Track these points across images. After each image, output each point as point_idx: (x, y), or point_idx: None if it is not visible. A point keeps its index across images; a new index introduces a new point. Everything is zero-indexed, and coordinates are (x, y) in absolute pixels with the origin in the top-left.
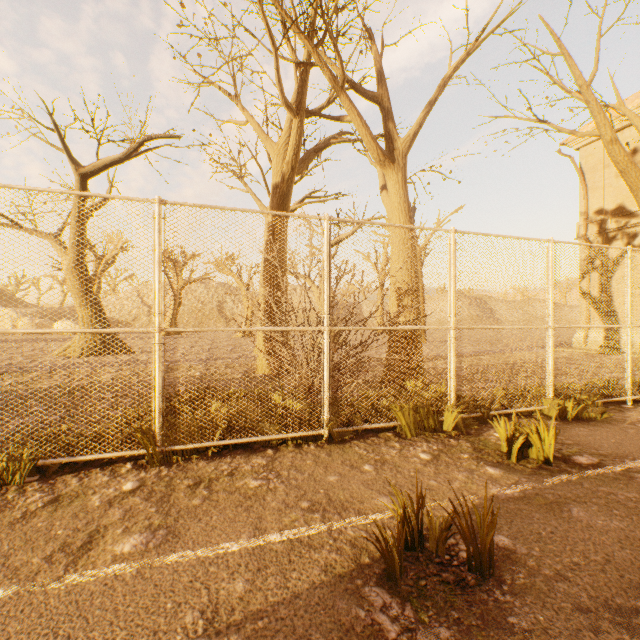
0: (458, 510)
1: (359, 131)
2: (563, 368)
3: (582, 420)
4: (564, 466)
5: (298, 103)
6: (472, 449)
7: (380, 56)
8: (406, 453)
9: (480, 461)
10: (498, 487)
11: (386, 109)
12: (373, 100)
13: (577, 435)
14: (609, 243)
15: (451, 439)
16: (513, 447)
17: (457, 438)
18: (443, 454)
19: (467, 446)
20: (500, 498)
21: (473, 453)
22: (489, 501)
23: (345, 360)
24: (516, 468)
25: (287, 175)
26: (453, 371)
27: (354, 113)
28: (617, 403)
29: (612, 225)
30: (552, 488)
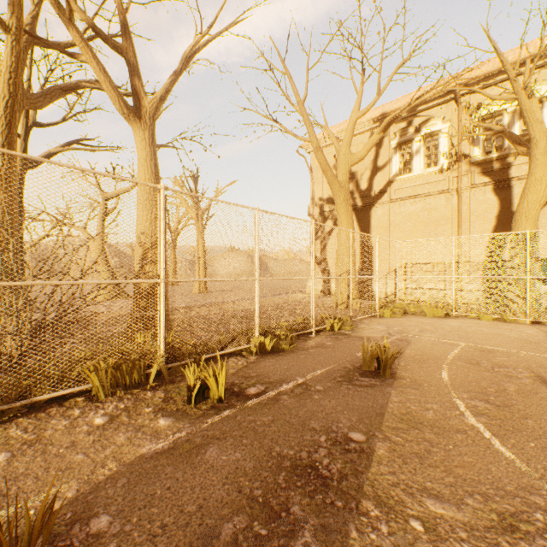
0: (79, 491)
1: (97, 75)
2: (292, 309)
3: (276, 352)
4: (234, 400)
5: (10, 17)
6: (162, 400)
7: (126, 9)
8: (80, 421)
9: (160, 413)
10: (154, 442)
11: (132, 64)
12: (117, 50)
13: (264, 366)
14: (326, 221)
15: (150, 392)
16: (194, 392)
17: (157, 389)
18: (125, 413)
19: (160, 397)
20: (145, 457)
21: (160, 404)
22: (129, 465)
23: (61, 318)
24: (190, 413)
25: (4, 101)
26: (163, 323)
27: (89, 54)
28: (307, 334)
29: (327, 209)
30: (207, 429)
